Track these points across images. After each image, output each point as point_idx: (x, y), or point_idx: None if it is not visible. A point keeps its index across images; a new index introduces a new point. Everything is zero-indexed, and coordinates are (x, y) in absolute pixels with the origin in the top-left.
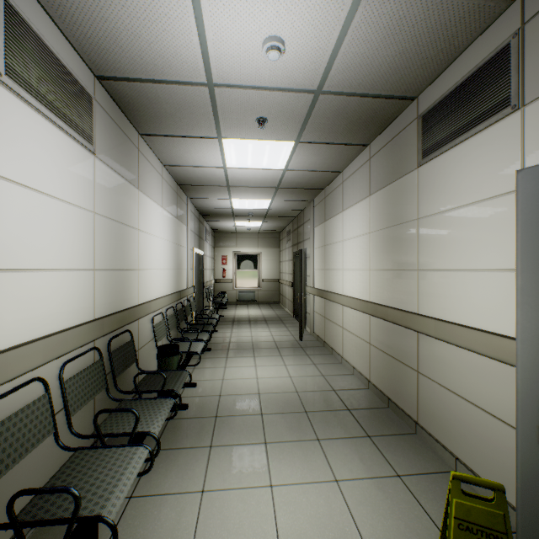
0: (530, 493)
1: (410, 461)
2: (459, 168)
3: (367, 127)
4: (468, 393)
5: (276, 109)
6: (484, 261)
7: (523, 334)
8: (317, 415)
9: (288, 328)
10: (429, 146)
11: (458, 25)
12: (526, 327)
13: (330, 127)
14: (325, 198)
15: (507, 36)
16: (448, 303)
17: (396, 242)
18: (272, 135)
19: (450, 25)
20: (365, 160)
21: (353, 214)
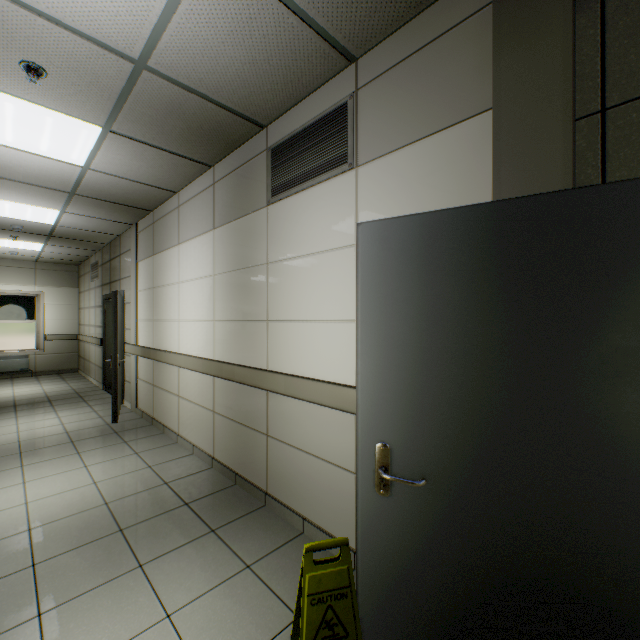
0: (368, 536)
1: (261, 542)
2: (307, 214)
3: (211, 143)
4: (315, 448)
5: (65, 61)
6: (328, 312)
7: (363, 384)
8: (141, 528)
9: (94, 407)
10: (279, 185)
11: (307, 62)
12: (365, 376)
13: (161, 125)
14: (154, 223)
15: (345, 95)
16: (297, 356)
17: (244, 288)
18: (58, 102)
19: (301, 58)
20: (209, 184)
21: (193, 249)
